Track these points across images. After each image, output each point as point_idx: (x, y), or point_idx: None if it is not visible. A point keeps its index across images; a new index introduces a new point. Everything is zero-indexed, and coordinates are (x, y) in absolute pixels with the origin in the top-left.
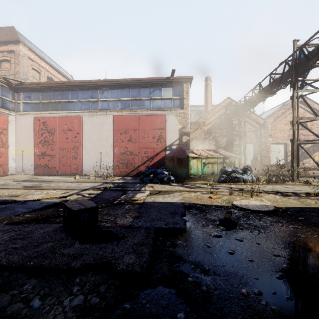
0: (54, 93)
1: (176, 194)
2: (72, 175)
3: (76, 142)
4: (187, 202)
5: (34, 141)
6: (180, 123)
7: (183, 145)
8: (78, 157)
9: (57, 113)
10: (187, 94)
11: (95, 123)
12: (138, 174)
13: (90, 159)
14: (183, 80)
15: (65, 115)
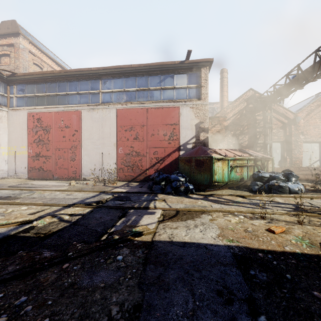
0: (50, 85)
1: (204, 218)
2: (70, 179)
3: (73, 141)
4: (234, 244)
5: (27, 140)
6: (197, 117)
7: (200, 144)
8: (76, 158)
9: (53, 107)
10: (206, 81)
11: (96, 119)
12: (146, 179)
13: (90, 161)
14: (201, 64)
15: (62, 110)
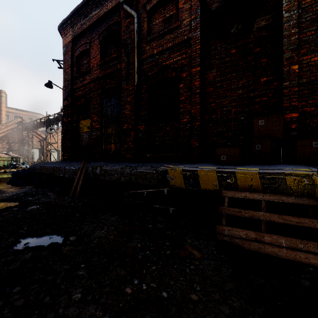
0: None
1: None
2: None
3: None
4: None
5: None
6: None
7: None
8: None
9: None
10: None
11: None
12: None
13: None
14: None
15: None
